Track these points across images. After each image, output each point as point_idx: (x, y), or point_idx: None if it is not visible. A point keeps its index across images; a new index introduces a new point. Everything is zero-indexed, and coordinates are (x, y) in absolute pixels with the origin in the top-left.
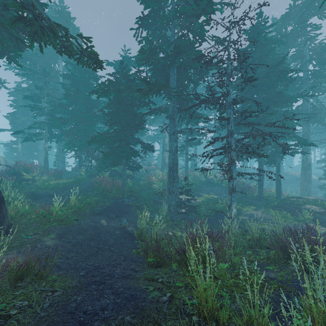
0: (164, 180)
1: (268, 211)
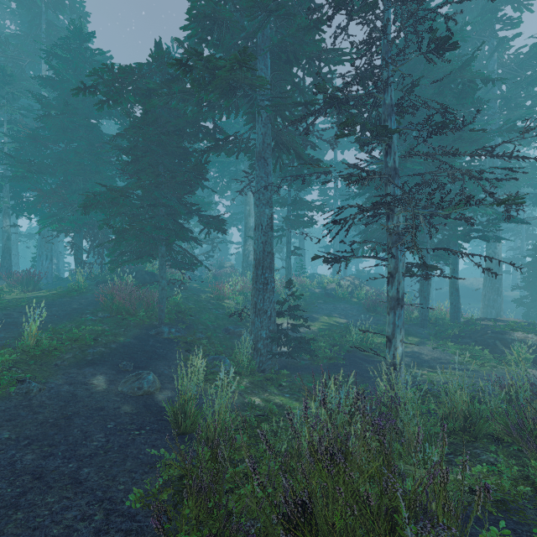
0: (246, 292)
1: (445, 346)
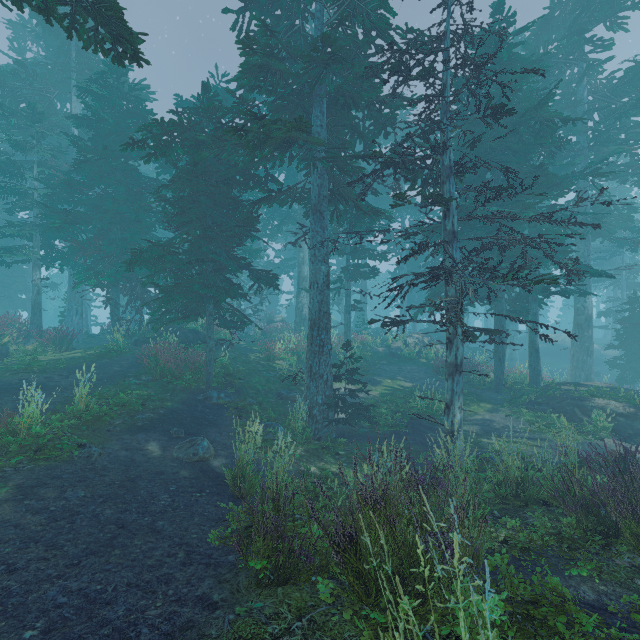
0: (300, 352)
1: (519, 414)
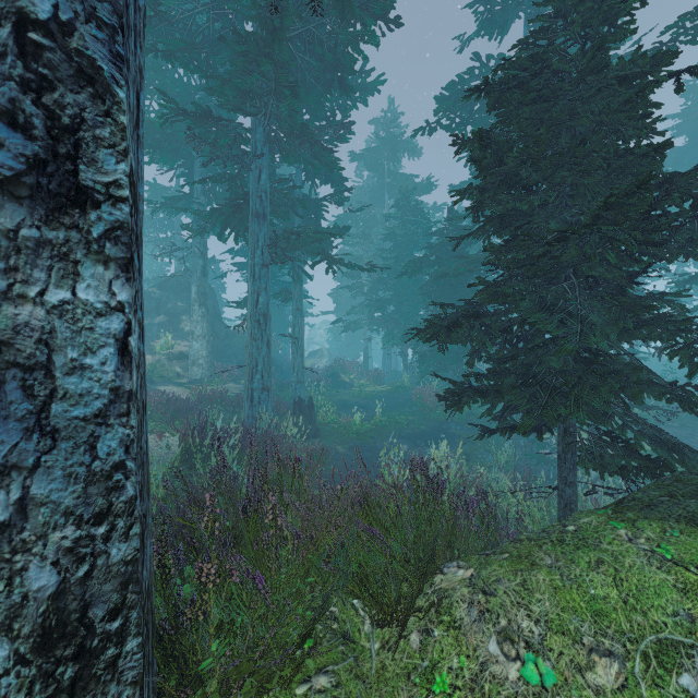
0: None
1: None
